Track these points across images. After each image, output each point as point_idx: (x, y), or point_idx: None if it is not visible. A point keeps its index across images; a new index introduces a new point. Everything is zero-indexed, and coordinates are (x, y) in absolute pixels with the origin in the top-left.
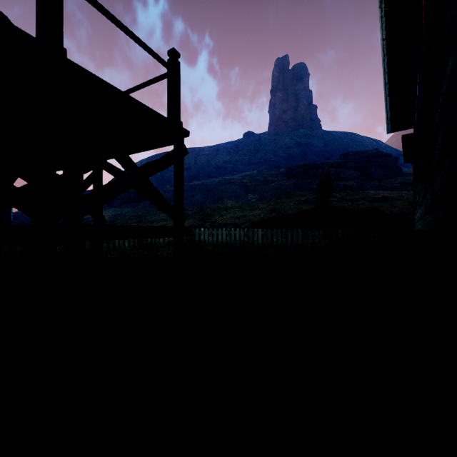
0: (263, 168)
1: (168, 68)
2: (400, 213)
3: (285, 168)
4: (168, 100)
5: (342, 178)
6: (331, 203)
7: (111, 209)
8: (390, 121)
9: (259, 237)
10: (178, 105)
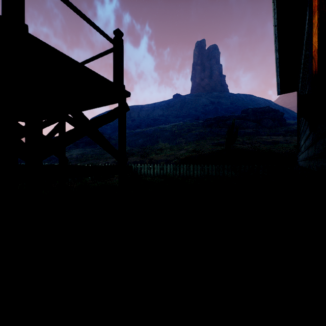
0: (187, 120)
1: (114, 43)
2: (286, 153)
3: (203, 120)
4: (114, 68)
5: (243, 127)
6: (236, 145)
7: (78, 149)
8: (280, 86)
9: (184, 170)
10: (122, 72)
